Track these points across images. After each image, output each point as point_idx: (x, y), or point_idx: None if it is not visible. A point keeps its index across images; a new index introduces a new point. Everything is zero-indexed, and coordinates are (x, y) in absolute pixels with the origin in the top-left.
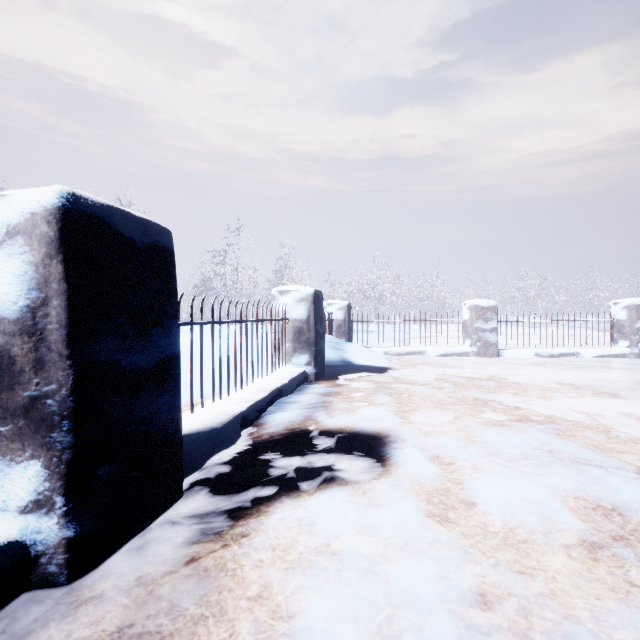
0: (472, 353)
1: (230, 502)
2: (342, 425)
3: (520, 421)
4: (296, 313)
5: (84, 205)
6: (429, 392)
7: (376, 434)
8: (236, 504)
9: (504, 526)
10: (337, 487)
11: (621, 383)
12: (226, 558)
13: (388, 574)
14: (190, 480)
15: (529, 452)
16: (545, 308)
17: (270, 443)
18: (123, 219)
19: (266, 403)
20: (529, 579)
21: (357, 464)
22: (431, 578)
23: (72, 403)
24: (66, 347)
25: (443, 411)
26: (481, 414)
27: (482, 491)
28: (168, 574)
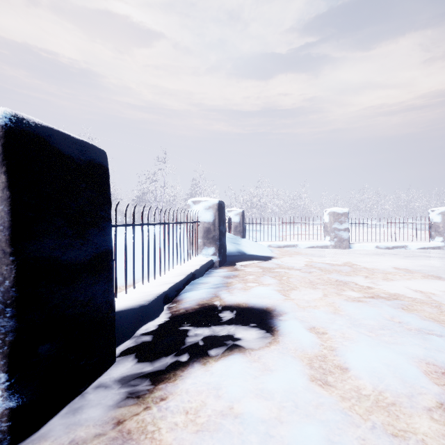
0: (331, 246)
1: (152, 367)
2: (240, 301)
3: (373, 298)
4: (205, 217)
5: (25, 125)
6: (302, 275)
7: (266, 308)
8: (157, 369)
9: (374, 390)
10: (237, 354)
11: (441, 268)
12: (146, 421)
13: (283, 438)
14: (122, 347)
15: (384, 324)
16: (379, 214)
17: (185, 316)
18: (63, 139)
19: (183, 284)
20: (403, 442)
21: (252, 333)
22: (320, 442)
23: (14, 293)
24: (9, 245)
25: (314, 290)
26: (343, 292)
27: (353, 358)
28: (97, 437)
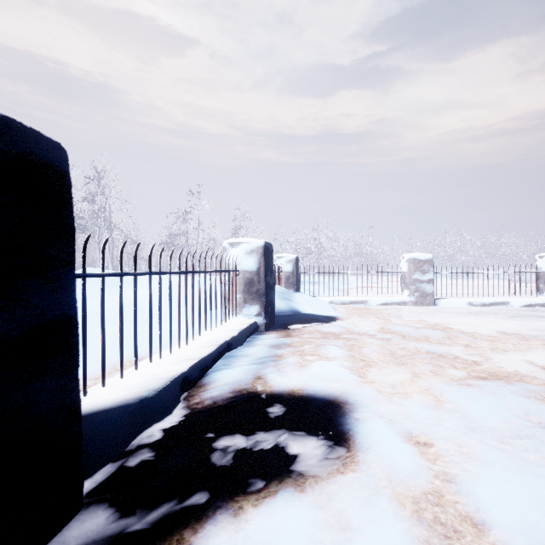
0: (410, 302)
1: (144, 521)
2: (294, 386)
3: (486, 380)
4: (246, 265)
5: None
6: (379, 343)
7: (333, 399)
8: (151, 526)
9: None
10: (292, 492)
11: None
12: None
13: None
14: (102, 475)
15: (518, 427)
16: (463, 262)
17: (211, 413)
18: None
19: (212, 359)
20: None
21: (314, 445)
22: None
23: None
24: None
25: (399, 367)
26: (440, 370)
27: (491, 502)
28: None
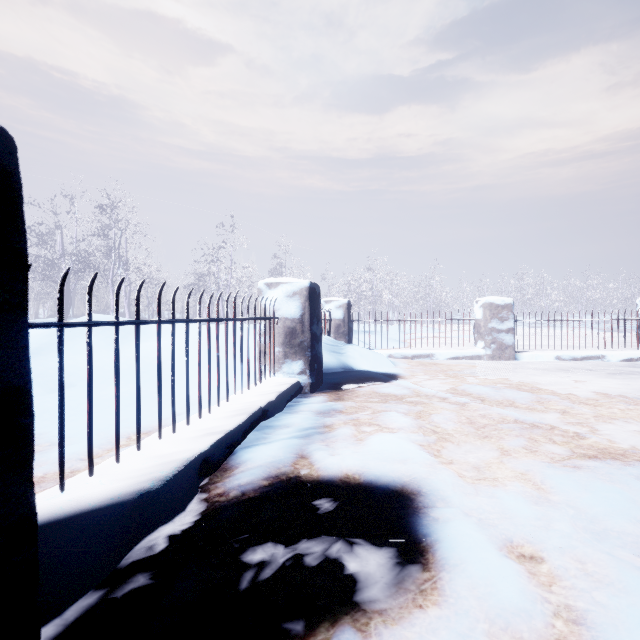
0: (486, 356)
1: None
2: (348, 470)
3: (597, 460)
4: (287, 310)
5: None
6: (453, 409)
7: (400, 488)
8: None
9: None
10: None
11: None
12: None
13: None
14: (76, 612)
15: None
16: (542, 308)
17: (238, 510)
18: None
19: (243, 432)
20: None
21: (379, 559)
22: None
23: None
24: None
25: (482, 441)
26: (536, 446)
27: None
28: None
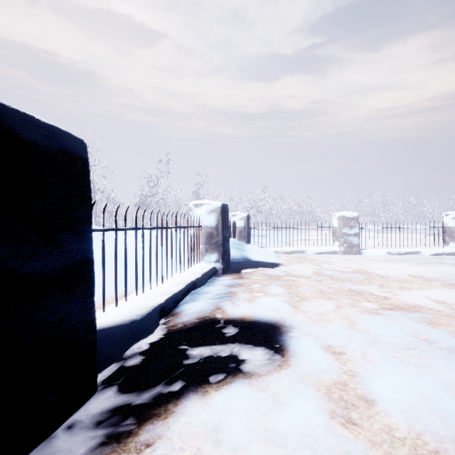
0: (340, 252)
1: (140, 399)
2: (245, 314)
3: (391, 310)
4: (208, 221)
5: None
6: (312, 284)
7: (274, 323)
8: (146, 402)
9: (410, 431)
10: (242, 382)
11: None
12: None
13: None
14: (107, 372)
15: (409, 341)
16: (387, 219)
17: (183, 332)
18: (23, 121)
19: (182, 295)
20: None
21: (259, 354)
22: None
23: None
24: None
25: (326, 301)
26: (358, 303)
27: (379, 387)
28: None
